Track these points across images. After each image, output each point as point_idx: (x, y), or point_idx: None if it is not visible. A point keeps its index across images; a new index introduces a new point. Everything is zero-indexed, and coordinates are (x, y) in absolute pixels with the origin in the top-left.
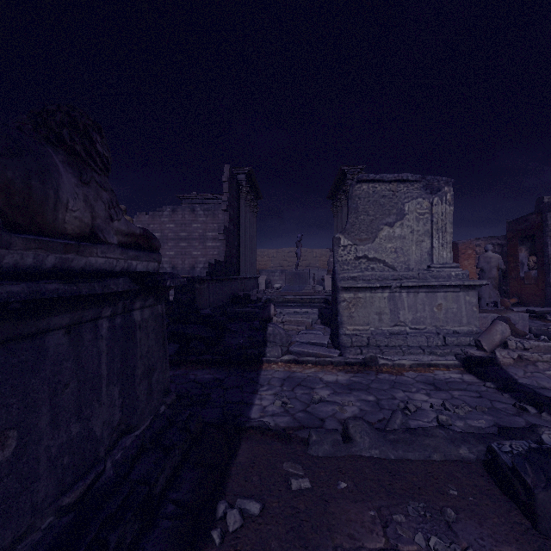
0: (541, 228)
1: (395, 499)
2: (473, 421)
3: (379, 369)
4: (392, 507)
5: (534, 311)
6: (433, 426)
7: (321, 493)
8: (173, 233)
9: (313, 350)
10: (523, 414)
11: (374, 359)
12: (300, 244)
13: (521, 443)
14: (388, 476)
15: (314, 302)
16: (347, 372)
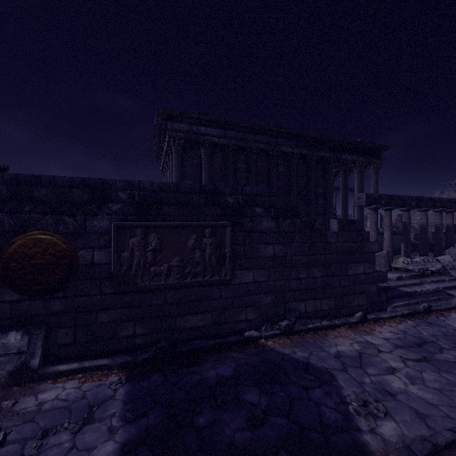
0: None
1: None
2: None
3: None
4: None
5: None
6: None
7: None
8: None
9: None
10: None
11: None
12: None
13: None
14: None
15: None
16: None
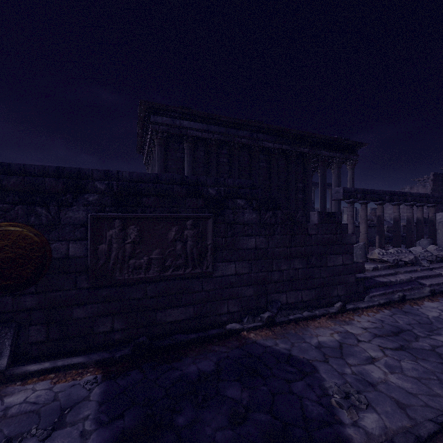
0: None
1: None
2: None
3: None
4: None
5: None
6: None
7: None
8: None
9: None
10: None
11: None
12: None
13: None
14: None
15: None
16: None
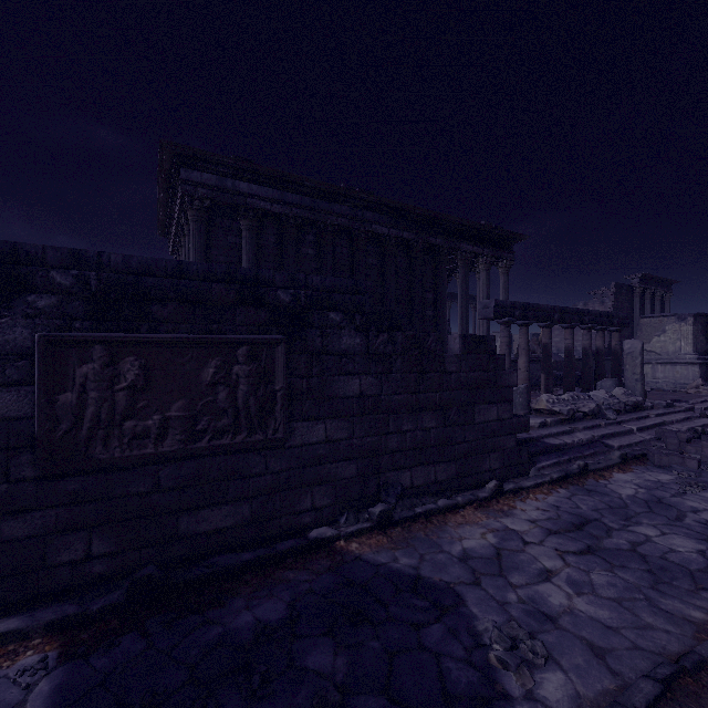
0: None
1: None
2: None
3: None
4: None
5: None
6: None
7: None
8: None
9: None
10: None
11: None
12: None
13: None
14: None
15: None
16: None
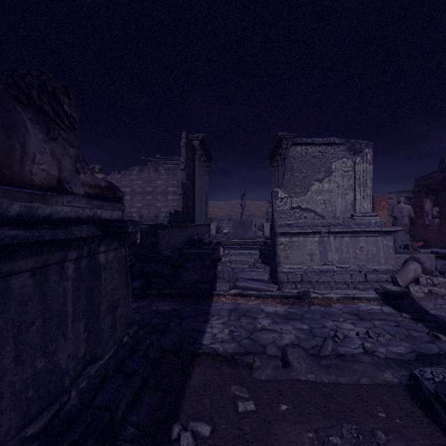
0: (443, 184)
1: (330, 421)
2: (393, 347)
3: (311, 302)
4: (328, 429)
5: (437, 252)
6: (360, 353)
7: (264, 415)
8: (140, 188)
9: (256, 285)
10: (436, 341)
11: (307, 293)
12: (244, 197)
13: (440, 370)
14: (323, 399)
15: (256, 245)
16: (284, 304)
